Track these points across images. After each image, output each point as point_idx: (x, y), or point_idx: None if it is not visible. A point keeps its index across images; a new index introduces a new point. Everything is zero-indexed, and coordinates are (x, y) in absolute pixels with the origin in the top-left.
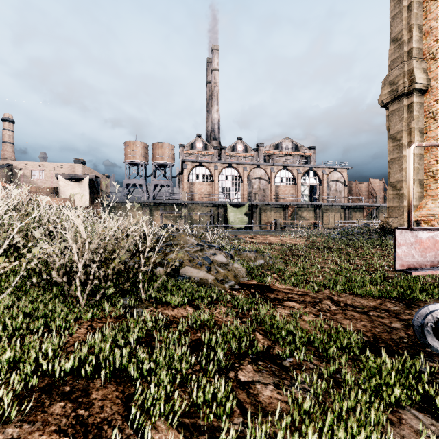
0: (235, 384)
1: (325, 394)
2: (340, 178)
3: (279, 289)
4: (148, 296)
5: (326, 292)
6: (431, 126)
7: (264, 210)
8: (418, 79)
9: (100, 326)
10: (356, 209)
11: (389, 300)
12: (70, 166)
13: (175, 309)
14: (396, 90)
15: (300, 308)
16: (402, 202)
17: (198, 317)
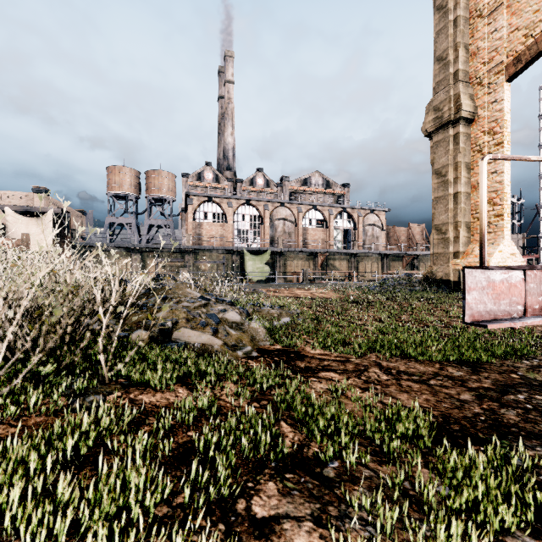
0: (246, 527)
1: (395, 525)
2: (377, 221)
3: (312, 355)
4: (117, 374)
5: (372, 356)
6: (478, 161)
7: (290, 259)
8: (465, 106)
9: (12, 432)
10: (395, 258)
11: (450, 364)
12: (26, 196)
13: (159, 391)
14: (442, 118)
15: (340, 380)
16: (447, 248)
17: (194, 403)
